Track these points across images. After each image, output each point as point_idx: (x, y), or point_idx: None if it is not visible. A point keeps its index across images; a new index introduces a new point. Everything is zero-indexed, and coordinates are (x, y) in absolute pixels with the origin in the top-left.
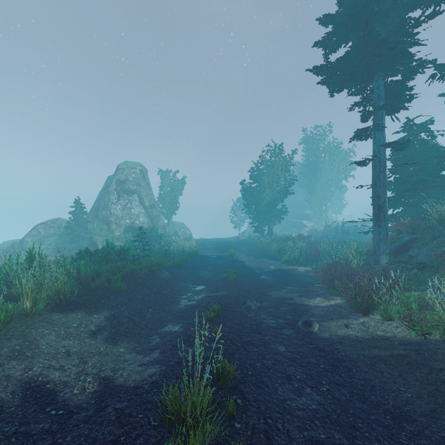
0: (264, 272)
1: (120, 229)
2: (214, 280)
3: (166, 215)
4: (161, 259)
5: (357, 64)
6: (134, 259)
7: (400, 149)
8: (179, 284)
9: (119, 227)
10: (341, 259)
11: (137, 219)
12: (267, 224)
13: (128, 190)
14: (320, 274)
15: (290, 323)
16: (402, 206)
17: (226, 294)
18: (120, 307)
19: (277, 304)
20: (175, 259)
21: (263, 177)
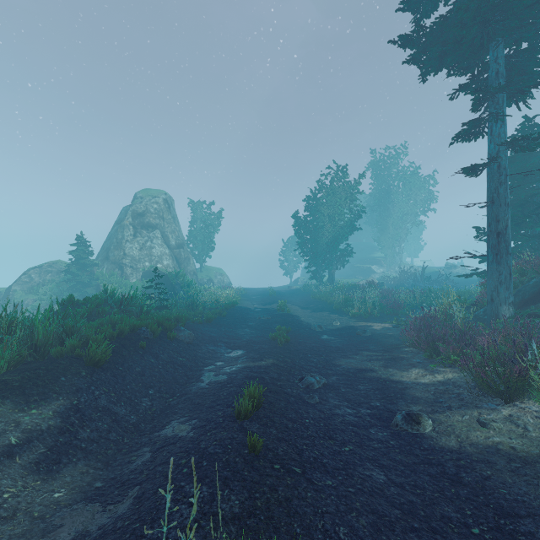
0: (326, 330)
1: (137, 274)
2: (257, 342)
3: (198, 258)
4: (185, 312)
5: (467, 22)
6: (142, 311)
7: (532, 147)
8: (206, 347)
9: (135, 272)
10: (438, 312)
11: (159, 262)
12: (327, 268)
13: (149, 224)
14: (412, 334)
15: (380, 416)
16: (520, 239)
17: (273, 363)
18: (94, 390)
19: (352, 379)
20: (205, 313)
21: (322, 208)
